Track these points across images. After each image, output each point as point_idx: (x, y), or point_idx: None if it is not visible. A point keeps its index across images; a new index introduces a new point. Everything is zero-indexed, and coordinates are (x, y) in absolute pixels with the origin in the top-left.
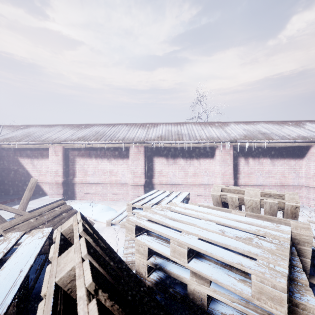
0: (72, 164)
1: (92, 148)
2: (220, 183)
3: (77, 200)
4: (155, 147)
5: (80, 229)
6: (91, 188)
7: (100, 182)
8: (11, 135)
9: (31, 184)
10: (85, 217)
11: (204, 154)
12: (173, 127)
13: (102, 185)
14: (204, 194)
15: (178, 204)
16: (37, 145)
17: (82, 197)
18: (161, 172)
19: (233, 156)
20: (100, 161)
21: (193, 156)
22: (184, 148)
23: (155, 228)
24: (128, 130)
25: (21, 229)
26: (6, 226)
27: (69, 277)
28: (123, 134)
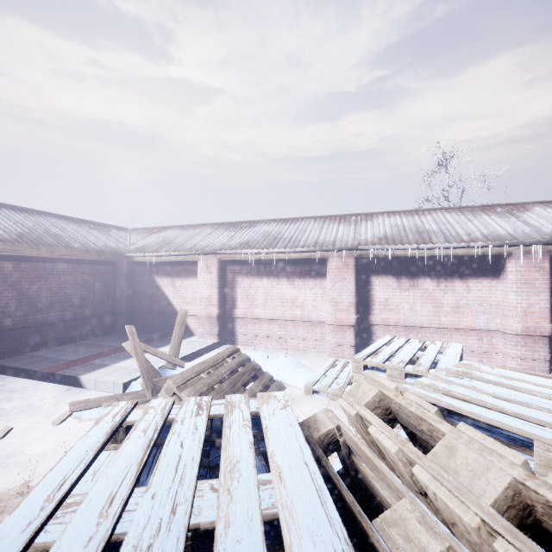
0: (231, 286)
1: (263, 260)
2: (518, 328)
3: (238, 345)
4: (374, 257)
5: (427, 406)
6: (260, 327)
7: (276, 317)
8: (144, 243)
9: (180, 318)
10: (271, 375)
11: (476, 270)
12: (404, 219)
13: (279, 322)
14: (476, 349)
15: (481, 368)
16: (181, 258)
17: (246, 341)
18: (386, 302)
19: (550, 274)
20: (275, 283)
21: (453, 273)
22: (437, 259)
23: (479, 412)
24: (319, 228)
25: (196, 387)
26: (178, 381)
27: (505, 500)
28: (312, 235)
